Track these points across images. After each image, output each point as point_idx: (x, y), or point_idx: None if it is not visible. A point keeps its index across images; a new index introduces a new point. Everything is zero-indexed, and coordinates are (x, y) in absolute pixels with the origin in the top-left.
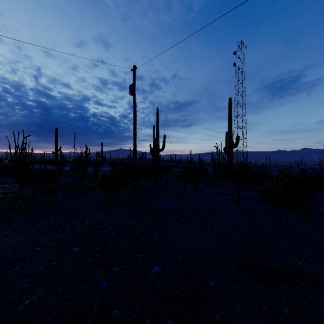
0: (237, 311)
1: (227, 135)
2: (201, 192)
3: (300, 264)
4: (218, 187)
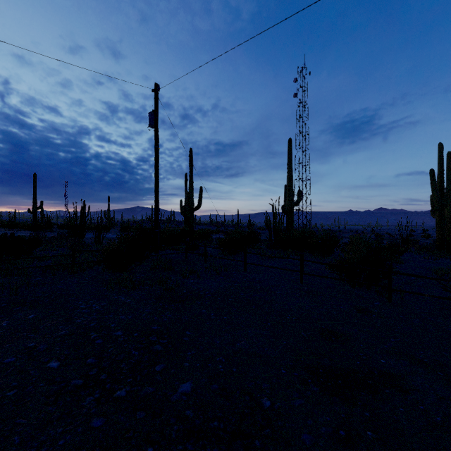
0: (304, 443)
1: (286, 189)
2: (251, 267)
3: (384, 362)
4: (274, 259)
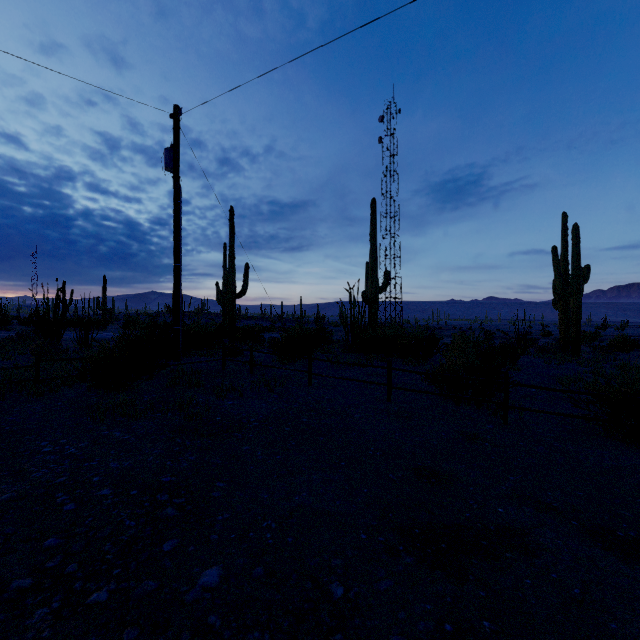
0: None
1: (368, 270)
2: (319, 380)
3: (502, 511)
4: (352, 367)
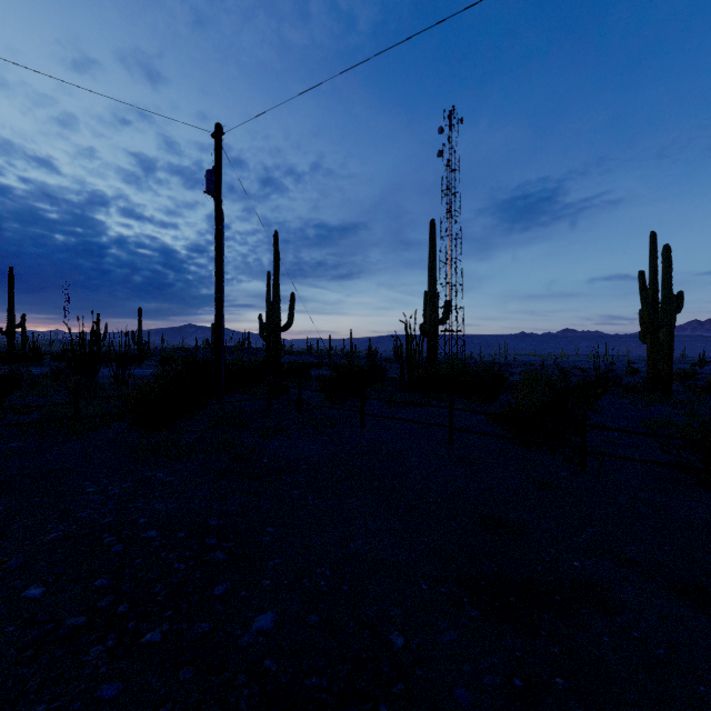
0: (459, 705)
1: (426, 299)
2: (373, 421)
3: (578, 565)
4: (409, 408)
